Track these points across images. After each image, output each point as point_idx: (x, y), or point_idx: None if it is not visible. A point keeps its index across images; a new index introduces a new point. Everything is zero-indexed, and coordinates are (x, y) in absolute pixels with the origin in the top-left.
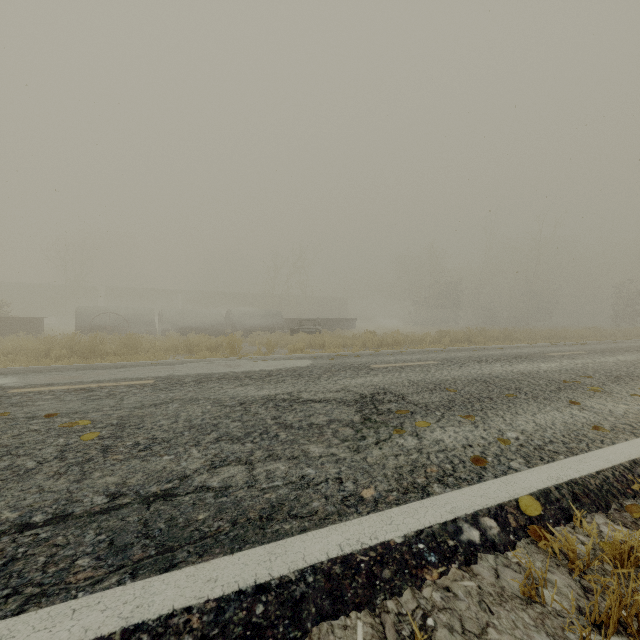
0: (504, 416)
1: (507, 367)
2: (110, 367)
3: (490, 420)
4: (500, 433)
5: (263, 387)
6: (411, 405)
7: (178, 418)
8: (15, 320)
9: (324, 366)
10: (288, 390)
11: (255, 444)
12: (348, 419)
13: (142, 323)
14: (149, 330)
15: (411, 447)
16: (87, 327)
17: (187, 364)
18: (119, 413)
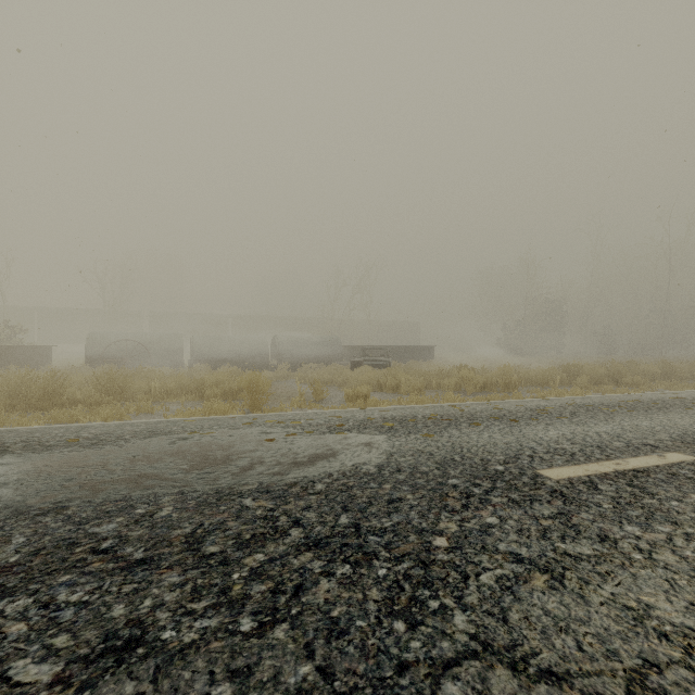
0: None
1: None
2: None
3: None
4: None
5: None
6: None
7: None
8: (16, 349)
9: (420, 469)
10: None
11: None
12: None
13: (167, 353)
14: (174, 362)
15: None
16: (99, 358)
17: (132, 443)
18: None
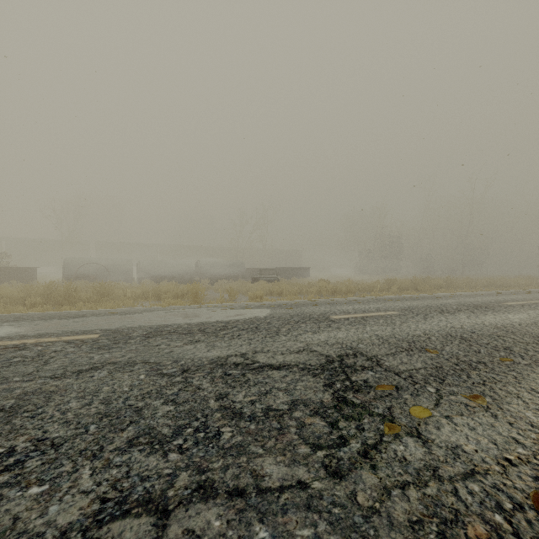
0: (520, 395)
1: (475, 319)
2: (70, 316)
3: (506, 403)
4: (536, 430)
5: (215, 345)
6: (391, 374)
7: (95, 396)
8: (11, 269)
9: (282, 317)
10: (242, 349)
11: (183, 455)
12: (316, 400)
13: (121, 272)
14: (127, 278)
15: (419, 464)
16: (73, 276)
17: (146, 313)
18: (26, 387)
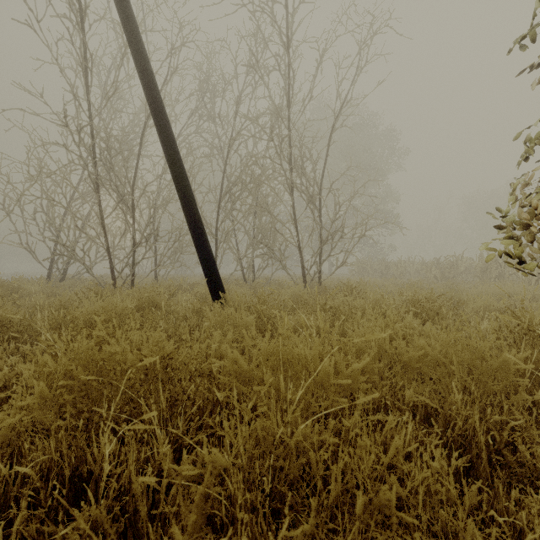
0: None
1: None
2: None
3: None
4: None
5: None
6: None
7: None
8: None
9: None
10: None
11: None
12: None
13: None
14: None
15: None
16: None
17: None
18: None
